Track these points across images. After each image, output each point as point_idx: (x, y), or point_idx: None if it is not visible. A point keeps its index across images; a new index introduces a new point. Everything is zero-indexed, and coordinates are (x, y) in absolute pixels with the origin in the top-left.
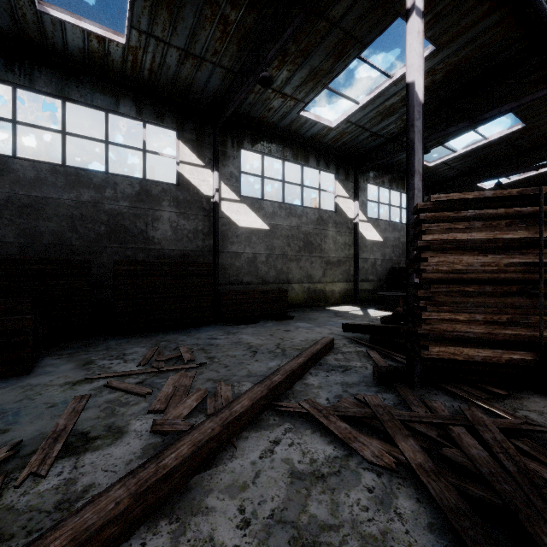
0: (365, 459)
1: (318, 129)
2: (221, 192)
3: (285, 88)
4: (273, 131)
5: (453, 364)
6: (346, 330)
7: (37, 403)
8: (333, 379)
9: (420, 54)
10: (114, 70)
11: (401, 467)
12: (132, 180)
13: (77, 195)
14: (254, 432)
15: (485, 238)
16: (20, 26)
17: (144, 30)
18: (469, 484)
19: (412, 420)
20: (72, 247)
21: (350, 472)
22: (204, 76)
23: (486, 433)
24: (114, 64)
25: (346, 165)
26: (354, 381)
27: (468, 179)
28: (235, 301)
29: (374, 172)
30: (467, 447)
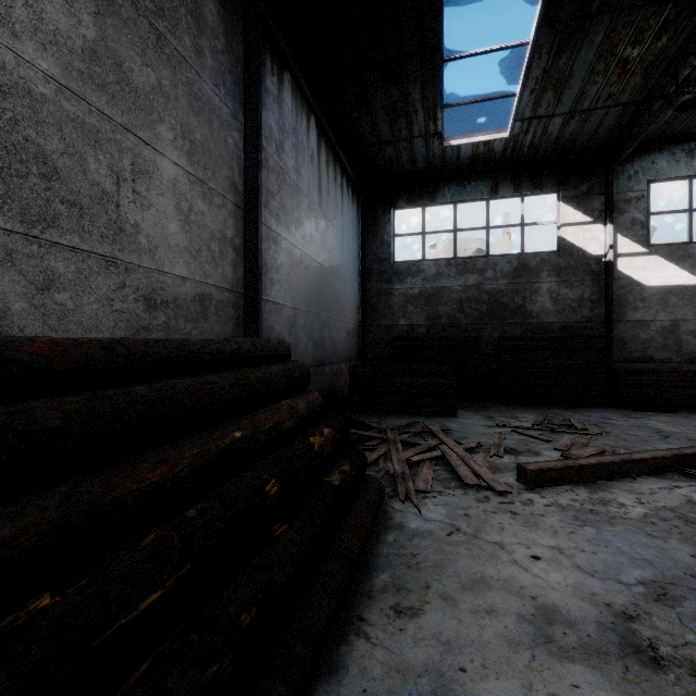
0: None
1: None
2: (617, 247)
3: None
4: None
5: None
6: None
7: (473, 431)
8: None
9: None
10: (495, 160)
11: None
12: (510, 258)
13: (464, 281)
14: (654, 478)
15: None
16: (430, 162)
17: (526, 117)
18: None
19: None
20: (460, 326)
21: None
22: (593, 124)
23: None
24: (495, 156)
25: None
26: None
27: None
28: (639, 382)
29: None
30: None
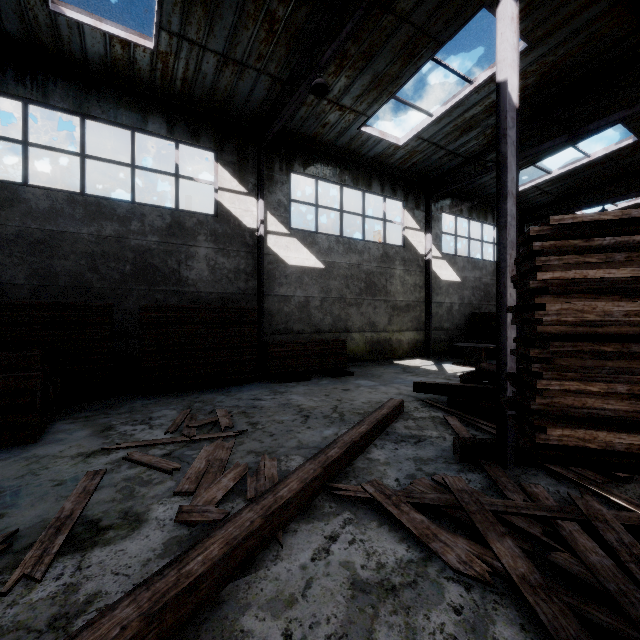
0: (449, 565)
1: (383, 148)
2: (267, 224)
3: (344, 98)
4: (329, 151)
5: (582, 454)
6: (418, 390)
7: (41, 480)
8: (404, 452)
9: (515, 45)
10: (142, 81)
11: (496, 578)
12: (163, 211)
13: (98, 228)
14: (304, 523)
15: (630, 277)
16: (31, 30)
17: (175, 31)
18: (592, 606)
19: (508, 511)
20: (92, 290)
21: (430, 583)
22: (247, 86)
23: (609, 533)
24: (140, 74)
25: (416, 191)
26: (430, 456)
27: (565, 206)
28: (283, 353)
29: (450, 198)
30: (583, 551)
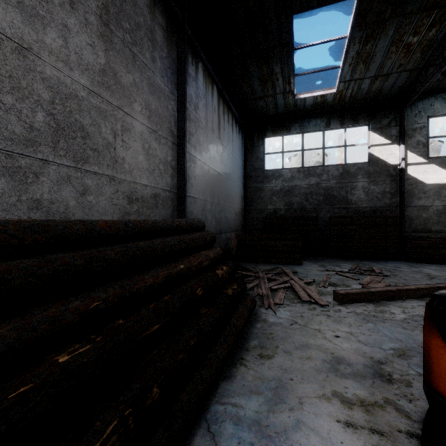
0: None
1: None
2: (407, 159)
3: None
4: None
5: None
6: None
7: (311, 273)
8: None
9: None
10: (328, 106)
11: None
12: (338, 166)
13: (308, 181)
14: (416, 300)
15: None
16: (286, 108)
17: (347, 80)
18: None
19: None
20: (306, 209)
21: None
22: (390, 82)
23: None
24: (328, 103)
25: None
26: None
27: None
28: (420, 245)
29: None
30: None
